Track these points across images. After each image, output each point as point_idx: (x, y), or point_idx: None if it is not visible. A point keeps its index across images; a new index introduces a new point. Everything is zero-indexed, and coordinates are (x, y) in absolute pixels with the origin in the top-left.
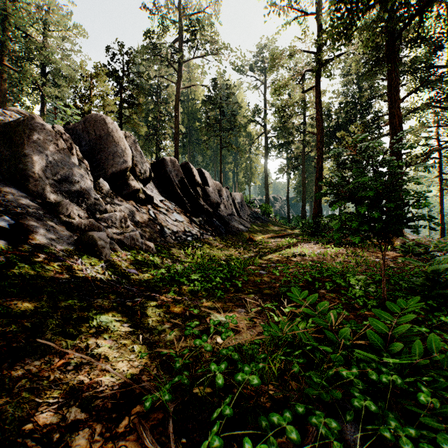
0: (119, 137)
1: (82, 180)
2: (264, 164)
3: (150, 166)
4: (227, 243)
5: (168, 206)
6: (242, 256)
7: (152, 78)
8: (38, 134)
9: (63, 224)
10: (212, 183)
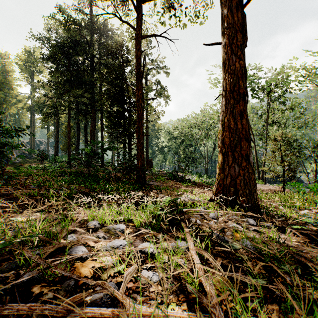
0: None
1: None
2: (31, 123)
3: None
4: (10, 166)
5: None
6: None
7: None
8: None
9: None
10: None
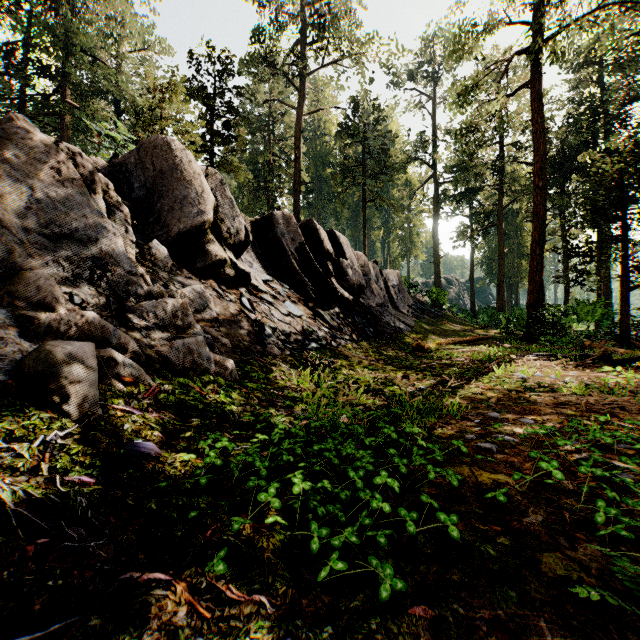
0: (193, 172)
1: (108, 239)
2: (433, 226)
3: (249, 226)
4: (378, 354)
5: (276, 291)
6: (413, 386)
7: (262, 105)
8: (18, 147)
9: (16, 321)
10: (351, 253)
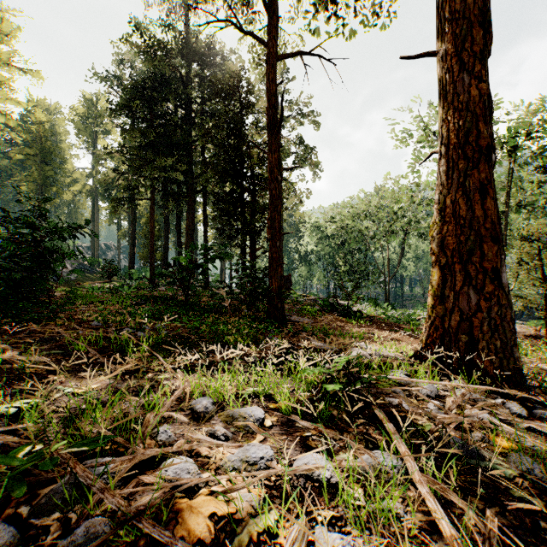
0: None
1: None
2: (93, 215)
3: None
4: (62, 286)
5: None
6: None
7: None
8: None
9: None
10: None
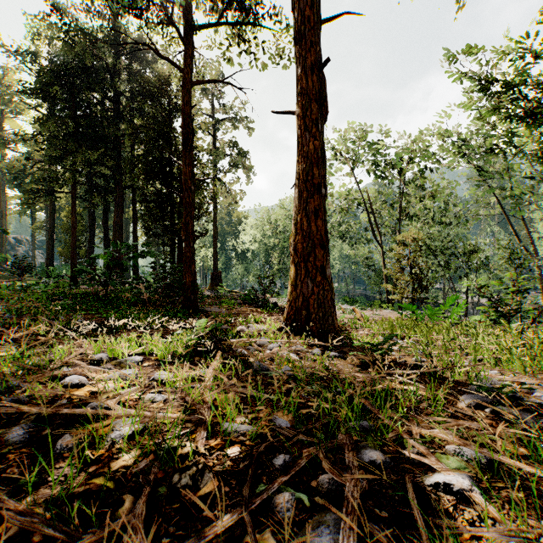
0: None
1: None
2: None
3: None
4: None
5: None
6: None
7: None
8: None
9: None
10: None
